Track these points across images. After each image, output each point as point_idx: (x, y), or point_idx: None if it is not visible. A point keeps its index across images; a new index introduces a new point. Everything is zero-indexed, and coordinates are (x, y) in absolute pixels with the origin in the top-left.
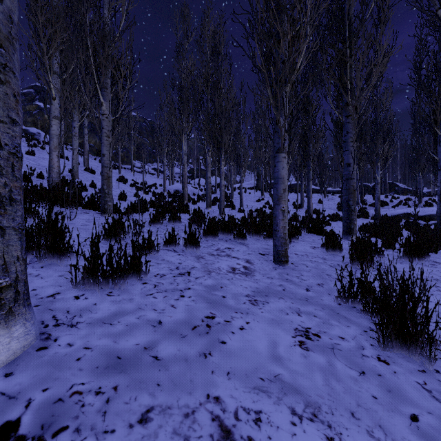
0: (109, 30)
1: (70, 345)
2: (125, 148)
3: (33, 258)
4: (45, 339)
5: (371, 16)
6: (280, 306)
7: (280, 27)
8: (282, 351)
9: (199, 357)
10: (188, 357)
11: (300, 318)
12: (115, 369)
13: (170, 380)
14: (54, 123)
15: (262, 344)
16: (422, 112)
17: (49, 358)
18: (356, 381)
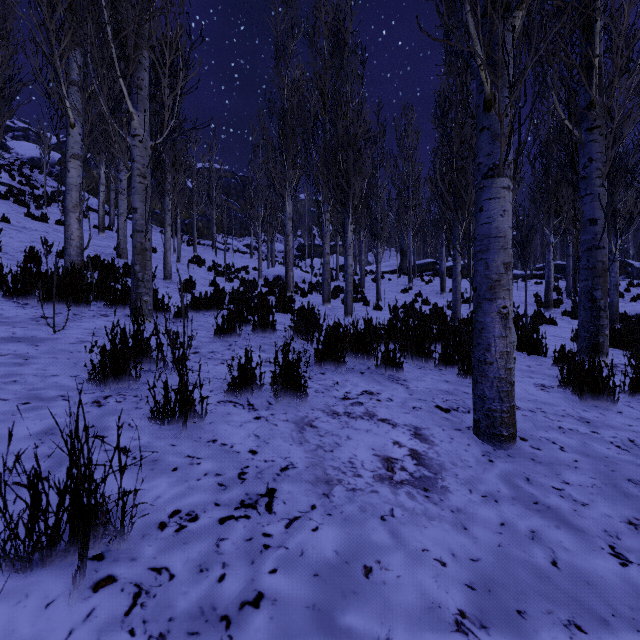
0: None
1: None
2: (205, 216)
3: None
4: None
5: None
6: None
7: None
8: None
9: None
10: None
11: None
12: None
13: None
14: (73, 166)
15: None
16: None
17: None
18: None
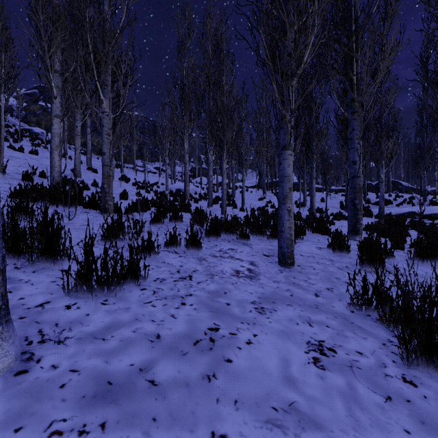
0: (109, 26)
1: (55, 367)
2: (128, 147)
3: (25, 261)
4: (26, 360)
5: (378, 9)
6: (289, 315)
7: (286, 17)
8: (295, 371)
9: (202, 381)
10: (189, 381)
11: (311, 328)
12: (104, 399)
13: (168, 413)
14: (56, 122)
15: (273, 362)
16: (429, 109)
17: (29, 385)
18: (383, 409)
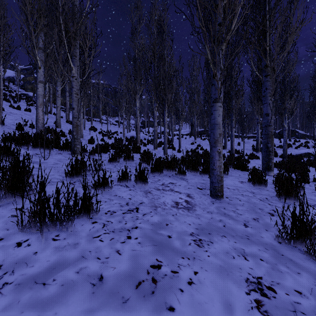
0: (77, 10)
1: None
2: (96, 106)
3: None
4: None
5: None
6: (225, 247)
7: None
8: None
9: None
10: None
11: (247, 262)
12: None
13: None
14: (40, 86)
15: (216, 308)
16: None
17: None
18: None
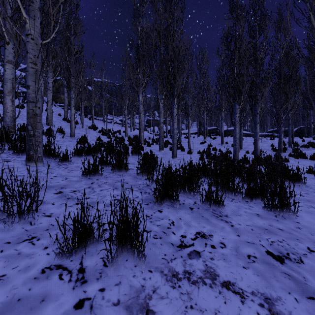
0: None
1: None
2: (99, 105)
3: None
4: None
5: None
6: None
7: None
8: None
9: None
10: None
11: None
12: None
13: None
14: (8, 68)
15: None
16: None
17: None
18: None
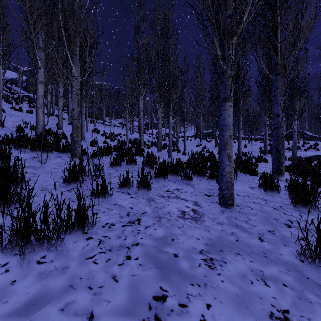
0: (77, 6)
1: None
2: (99, 108)
3: None
4: None
5: None
6: (240, 269)
7: None
8: None
9: None
10: None
11: (268, 289)
12: None
13: None
14: (40, 87)
15: None
16: None
17: None
18: None
